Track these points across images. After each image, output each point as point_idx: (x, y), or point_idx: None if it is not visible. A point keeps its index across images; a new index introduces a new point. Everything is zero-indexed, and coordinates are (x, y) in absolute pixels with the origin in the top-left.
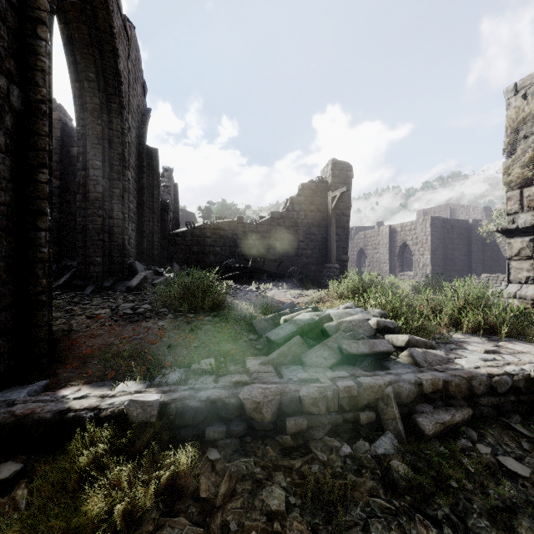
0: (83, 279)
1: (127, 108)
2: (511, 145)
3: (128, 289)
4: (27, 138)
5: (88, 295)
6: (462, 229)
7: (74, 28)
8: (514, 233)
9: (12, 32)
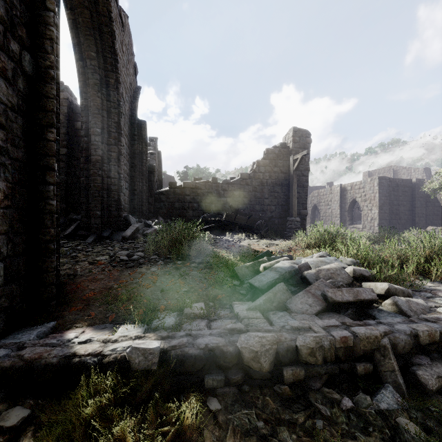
0: (86, 229)
1: (122, 84)
2: None
3: (123, 239)
4: (37, 100)
5: (90, 244)
6: (406, 187)
7: (78, 13)
8: None
9: (23, 3)
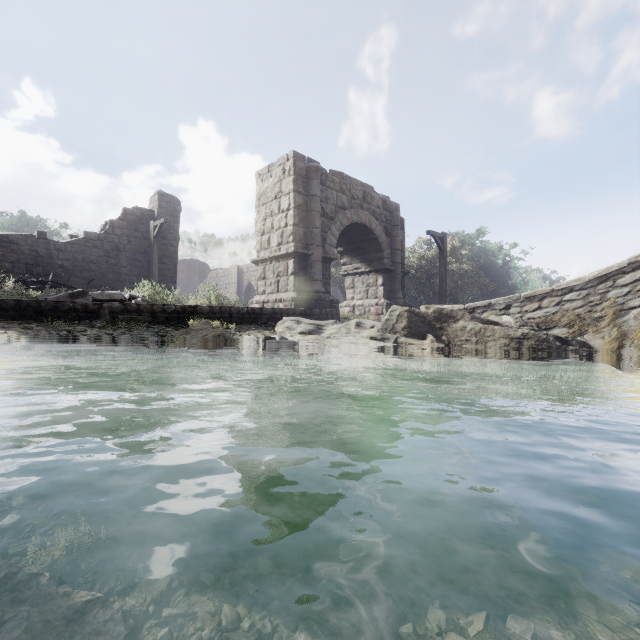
0: None
1: None
2: (258, 209)
3: None
4: None
5: None
6: None
7: None
8: (259, 263)
9: None
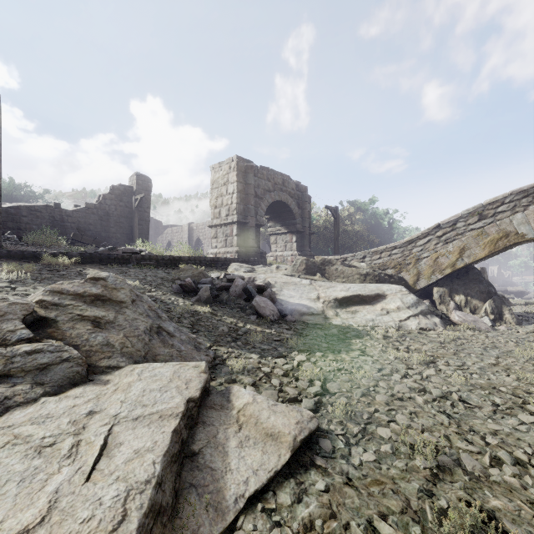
0: None
1: None
2: (212, 190)
3: None
4: None
5: None
6: None
7: None
8: (213, 227)
9: None
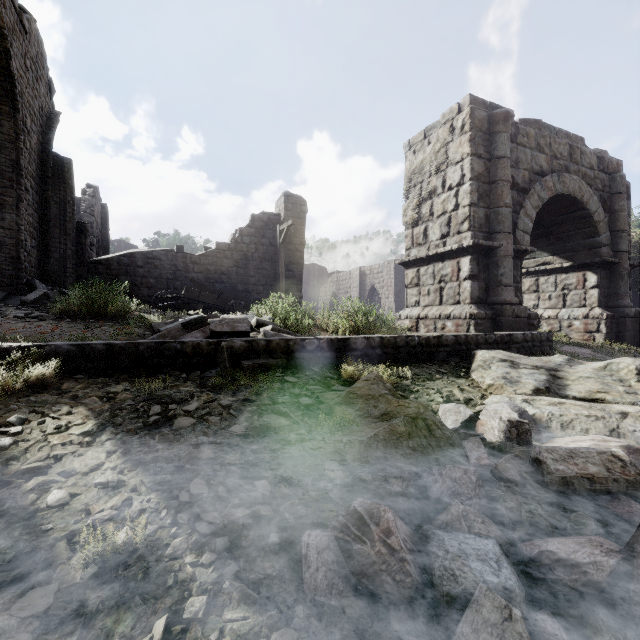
0: None
1: (24, 110)
2: (408, 192)
3: (23, 304)
4: None
5: None
6: None
7: None
8: (409, 265)
9: None
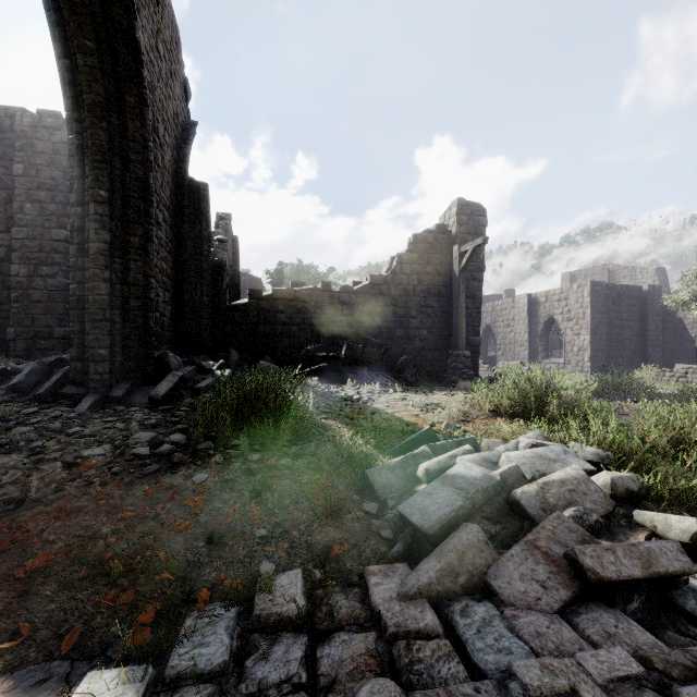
0: (80, 383)
1: (156, 111)
2: None
3: (151, 402)
4: None
5: (82, 415)
6: (634, 298)
7: None
8: None
9: None
